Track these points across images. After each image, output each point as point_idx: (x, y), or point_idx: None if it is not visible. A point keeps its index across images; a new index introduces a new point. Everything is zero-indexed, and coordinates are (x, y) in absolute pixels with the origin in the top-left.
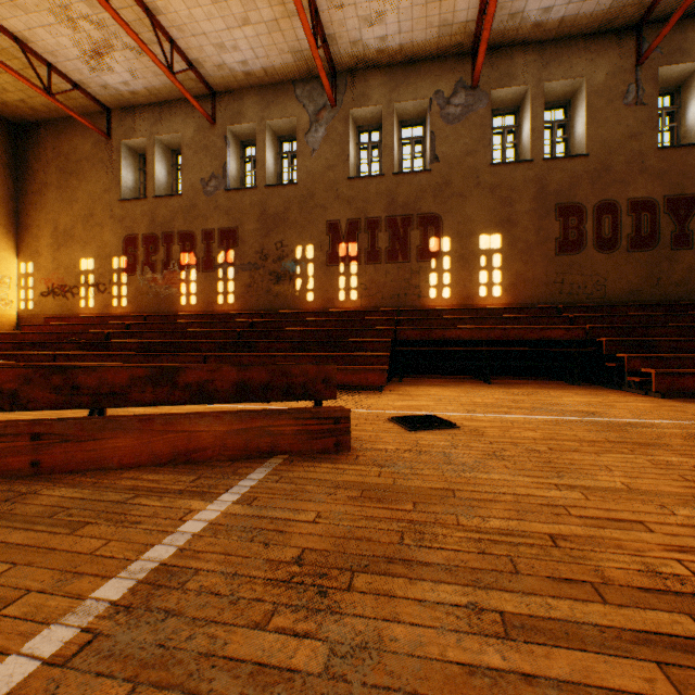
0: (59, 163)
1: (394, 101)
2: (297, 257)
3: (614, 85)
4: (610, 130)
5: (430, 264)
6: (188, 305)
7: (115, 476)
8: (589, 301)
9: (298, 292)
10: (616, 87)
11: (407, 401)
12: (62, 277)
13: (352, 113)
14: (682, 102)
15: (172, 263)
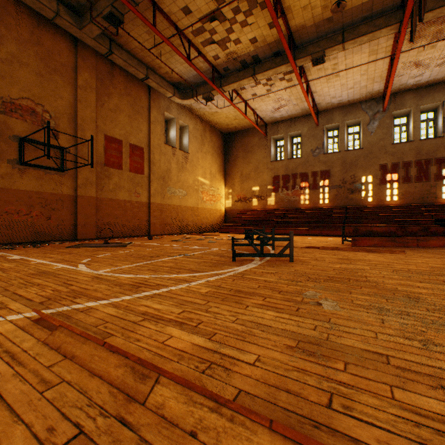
0: (242, 148)
1: (419, 105)
2: (362, 182)
3: None
4: None
5: (442, 182)
6: (304, 204)
7: (436, 248)
8: None
9: (362, 197)
10: None
11: None
12: (244, 194)
13: (393, 113)
14: None
15: (296, 186)
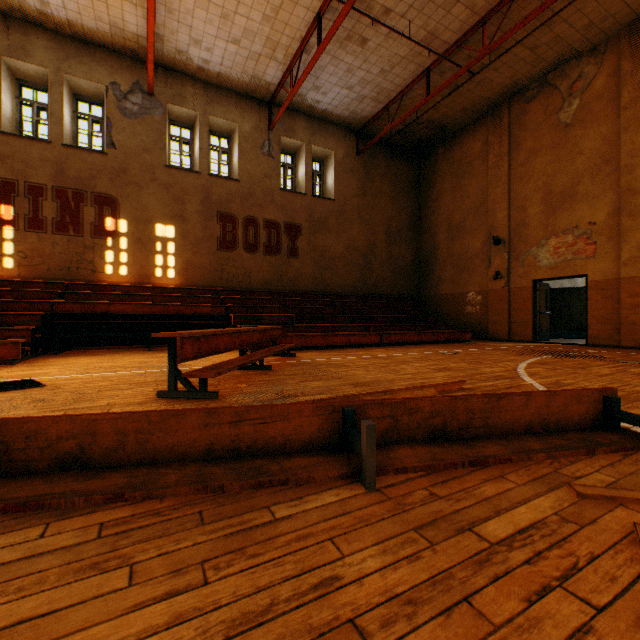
0: None
1: (65, 72)
2: None
3: (256, 137)
4: (254, 168)
5: (107, 242)
6: None
7: None
8: (241, 287)
9: None
10: (257, 139)
11: (31, 370)
12: None
13: (7, 61)
14: (297, 164)
15: None
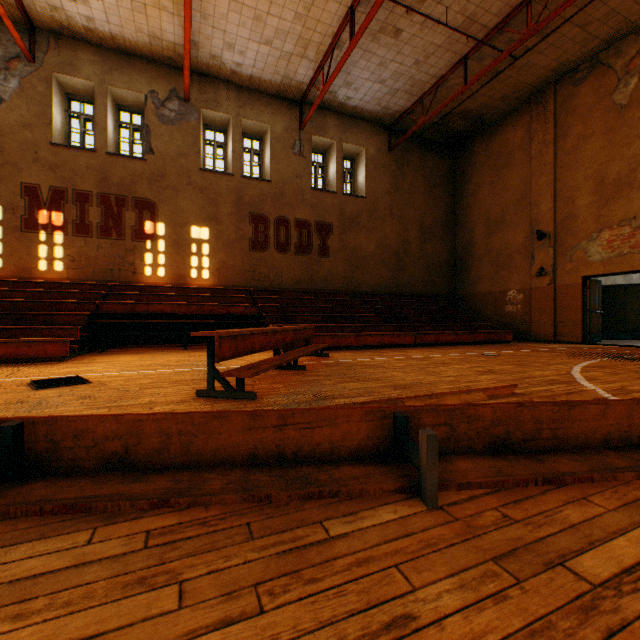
0: None
1: (108, 83)
2: None
3: (287, 137)
4: (285, 168)
5: (146, 244)
6: None
7: None
8: (272, 287)
9: None
10: (288, 139)
11: (78, 367)
12: None
13: (58, 77)
14: (327, 162)
15: None
